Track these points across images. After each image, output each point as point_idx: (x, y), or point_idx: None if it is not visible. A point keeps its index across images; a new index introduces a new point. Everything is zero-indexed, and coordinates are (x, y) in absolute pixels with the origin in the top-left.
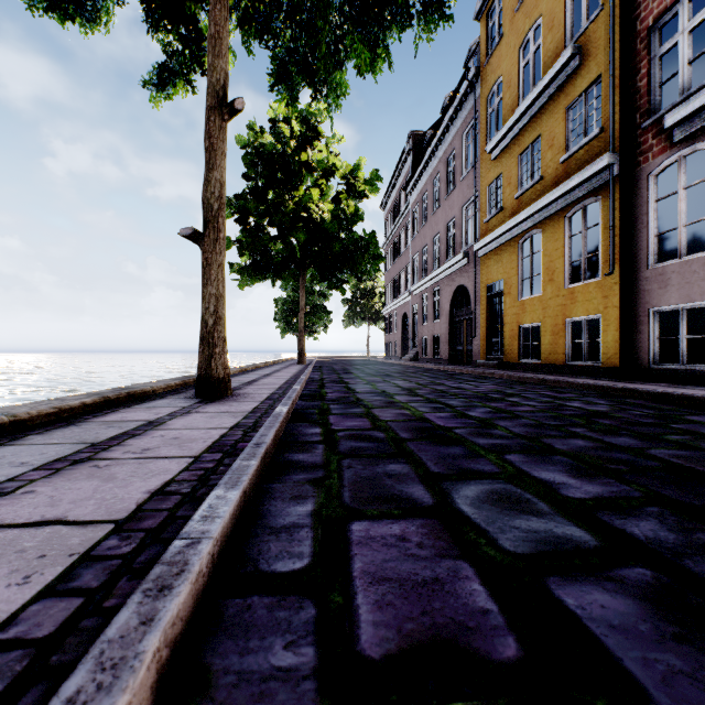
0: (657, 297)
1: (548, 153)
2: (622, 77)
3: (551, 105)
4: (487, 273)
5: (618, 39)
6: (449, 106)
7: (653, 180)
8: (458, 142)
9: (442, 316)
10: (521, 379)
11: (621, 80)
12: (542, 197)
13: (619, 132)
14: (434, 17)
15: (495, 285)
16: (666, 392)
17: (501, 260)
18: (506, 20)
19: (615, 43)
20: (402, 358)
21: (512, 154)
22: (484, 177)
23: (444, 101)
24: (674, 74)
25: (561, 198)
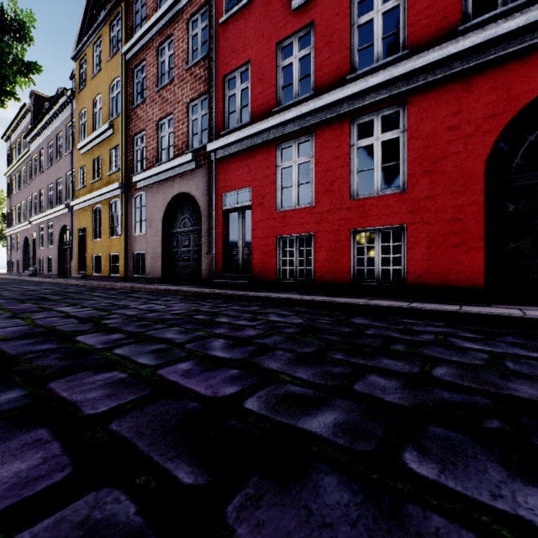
0: (135, 248)
1: (104, 167)
2: (126, 151)
3: (105, 143)
4: (79, 221)
5: (124, 133)
6: (57, 102)
7: (134, 199)
8: (64, 129)
9: (54, 244)
10: (79, 283)
11: (126, 152)
12: (100, 190)
13: (125, 174)
14: (7, 94)
15: (83, 230)
16: (112, 284)
17: (86, 216)
18: (88, 78)
19: (123, 134)
20: (22, 274)
21: (91, 158)
22: (78, 162)
23: (58, 90)
24: (140, 161)
25: (107, 193)
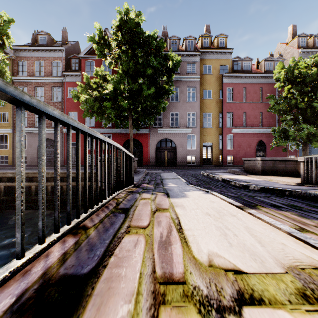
0: None
1: None
2: (13, 116)
3: None
4: None
5: (12, 109)
6: None
7: None
8: None
9: None
10: None
11: (13, 117)
12: None
13: (13, 125)
14: None
15: None
16: None
17: None
18: None
19: (12, 110)
20: None
21: None
22: None
23: None
24: None
25: None
